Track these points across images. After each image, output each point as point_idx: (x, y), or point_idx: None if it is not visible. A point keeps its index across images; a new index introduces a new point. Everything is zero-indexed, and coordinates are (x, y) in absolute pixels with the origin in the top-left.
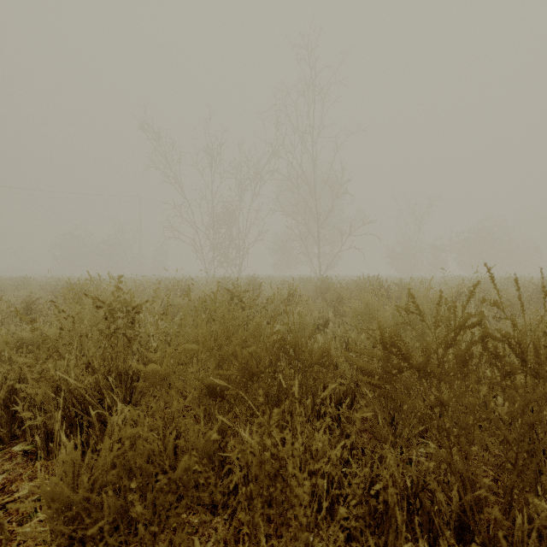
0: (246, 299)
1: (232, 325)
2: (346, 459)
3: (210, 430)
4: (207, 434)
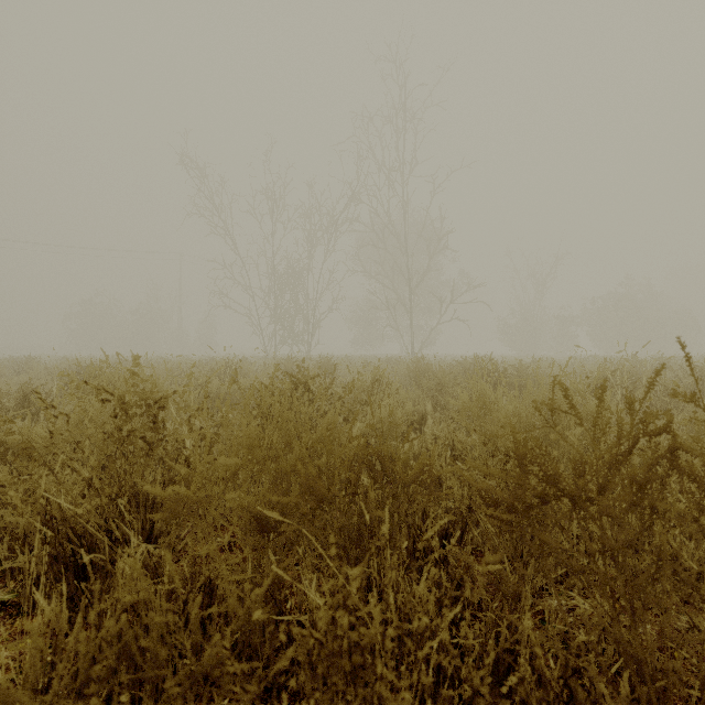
0: (316, 387)
1: (293, 425)
2: (457, 621)
3: (262, 577)
4: (253, 593)
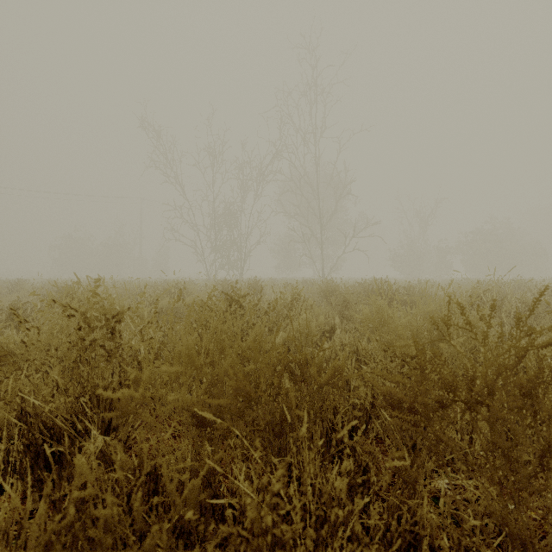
0: (247, 303)
1: (226, 336)
2: None
3: (200, 464)
4: (190, 483)
